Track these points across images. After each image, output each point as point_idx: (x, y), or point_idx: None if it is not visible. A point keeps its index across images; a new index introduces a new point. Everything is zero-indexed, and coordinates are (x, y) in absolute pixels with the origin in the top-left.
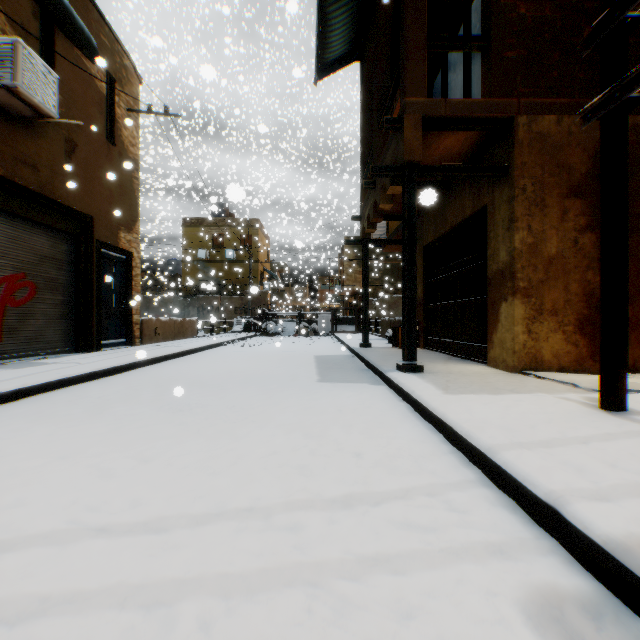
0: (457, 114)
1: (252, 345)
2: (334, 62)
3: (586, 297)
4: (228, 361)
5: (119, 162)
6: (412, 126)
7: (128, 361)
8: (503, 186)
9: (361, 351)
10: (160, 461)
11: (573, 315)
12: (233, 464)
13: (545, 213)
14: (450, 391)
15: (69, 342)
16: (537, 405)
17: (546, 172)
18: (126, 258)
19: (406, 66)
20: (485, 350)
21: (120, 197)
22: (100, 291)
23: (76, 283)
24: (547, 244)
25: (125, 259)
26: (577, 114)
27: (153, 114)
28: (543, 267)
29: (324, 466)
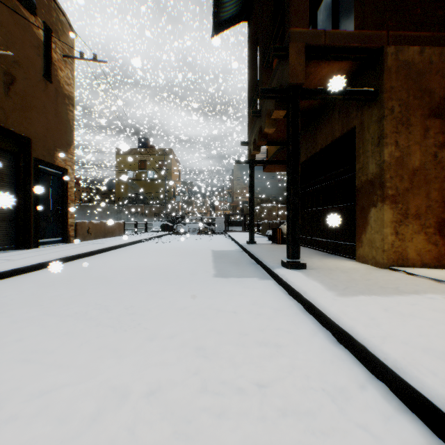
0: (335, 44)
1: (164, 242)
2: (227, 21)
3: (444, 203)
4: (142, 256)
5: (56, 97)
6: (296, 53)
7: (53, 258)
8: (372, 108)
9: (248, 247)
10: (3, 410)
11: (433, 219)
12: (100, 413)
13: (410, 131)
14: (340, 292)
15: (10, 241)
16: (439, 311)
17: (410, 95)
18: (62, 173)
19: (291, 1)
20: (353, 248)
21: (56, 125)
22: (38, 199)
23: (16, 192)
24: (411, 157)
25: (61, 174)
26: (436, 46)
27: (84, 60)
28: (408, 177)
29: (219, 415)
